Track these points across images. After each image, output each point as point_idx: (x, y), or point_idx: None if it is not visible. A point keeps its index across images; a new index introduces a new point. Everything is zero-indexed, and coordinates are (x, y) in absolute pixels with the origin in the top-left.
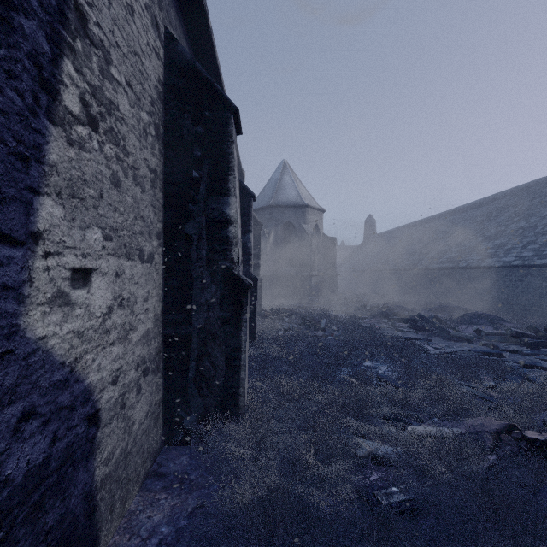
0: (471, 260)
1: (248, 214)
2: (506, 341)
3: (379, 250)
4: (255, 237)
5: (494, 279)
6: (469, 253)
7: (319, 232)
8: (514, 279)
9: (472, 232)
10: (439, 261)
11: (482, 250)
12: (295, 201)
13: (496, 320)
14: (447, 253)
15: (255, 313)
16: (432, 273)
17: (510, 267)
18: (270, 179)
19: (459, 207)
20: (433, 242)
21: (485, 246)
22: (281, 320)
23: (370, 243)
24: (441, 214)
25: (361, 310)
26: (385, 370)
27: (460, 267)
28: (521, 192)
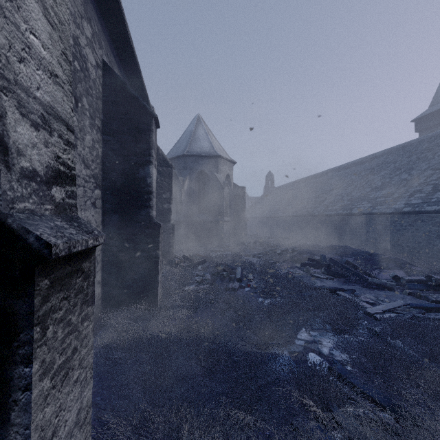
0: (363, 207)
1: (147, 141)
2: (430, 289)
3: (278, 200)
4: (166, 180)
5: (385, 224)
6: (360, 201)
7: (230, 181)
8: (404, 224)
9: (359, 184)
10: (333, 209)
11: (372, 199)
12: (208, 151)
13: (404, 264)
14: (339, 202)
15: (156, 269)
16: (327, 219)
17: (401, 214)
18: (185, 131)
19: (344, 164)
20: (325, 193)
21: (374, 195)
22: (194, 267)
23: (270, 194)
24: (329, 171)
25: (272, 254)
26: (330, 348)
27: (353, 214)
28: (397, 151)
